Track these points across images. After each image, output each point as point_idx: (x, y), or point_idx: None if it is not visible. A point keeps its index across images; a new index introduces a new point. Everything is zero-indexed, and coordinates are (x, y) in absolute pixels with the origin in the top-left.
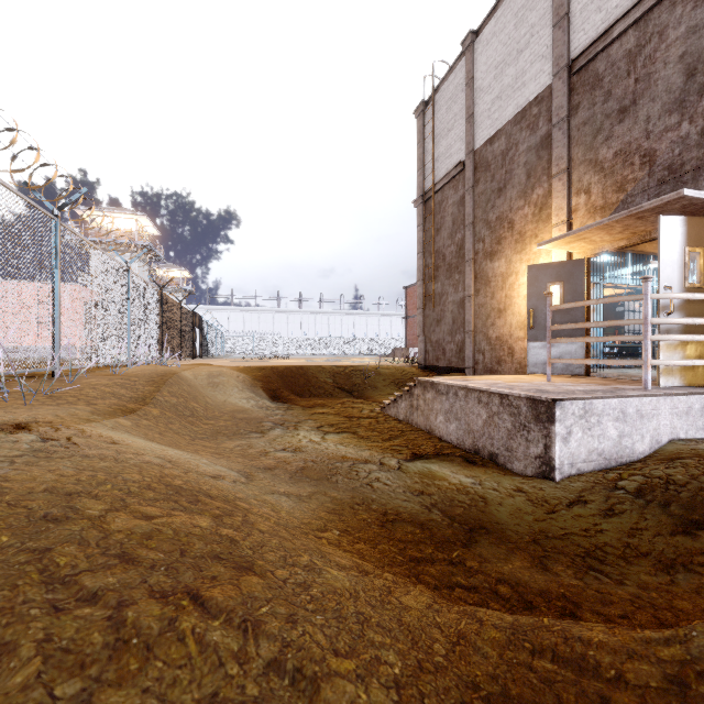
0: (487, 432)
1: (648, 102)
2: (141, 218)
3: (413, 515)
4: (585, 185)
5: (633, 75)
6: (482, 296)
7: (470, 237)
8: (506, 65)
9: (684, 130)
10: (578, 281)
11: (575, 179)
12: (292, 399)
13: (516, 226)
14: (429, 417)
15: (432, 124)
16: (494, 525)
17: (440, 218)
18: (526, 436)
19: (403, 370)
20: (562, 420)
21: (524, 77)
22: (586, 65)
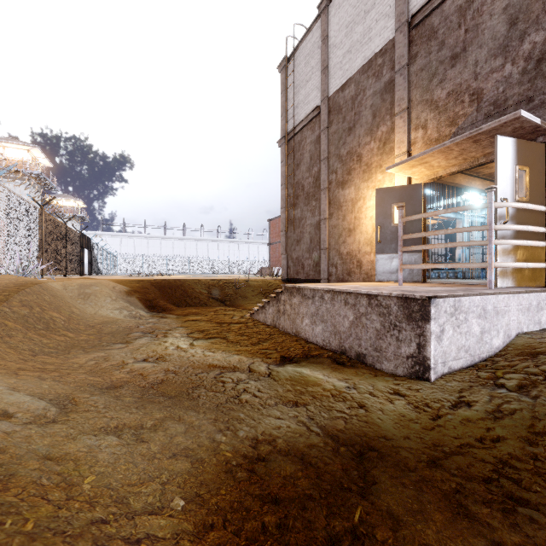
0: (354, 333)
1: (476, 49)
2: (33, 149)
3: (290, 440)
4: (422, 121)
5: (463, 26)
6: (335, 218)
7: (325, 169)
8: (355, 24)
9: (507, 70)
10: (416, 202)
11: (414, 117)
12: (167, 309)
13: (364, 158)
14: (295, 320)
15: (293, 76)
16: (383, 442)
17: (300, 155)
18: (397, 335)
19: (269, 282)
20: (436, 318)
21: (370, 33)
22: (423, 20)
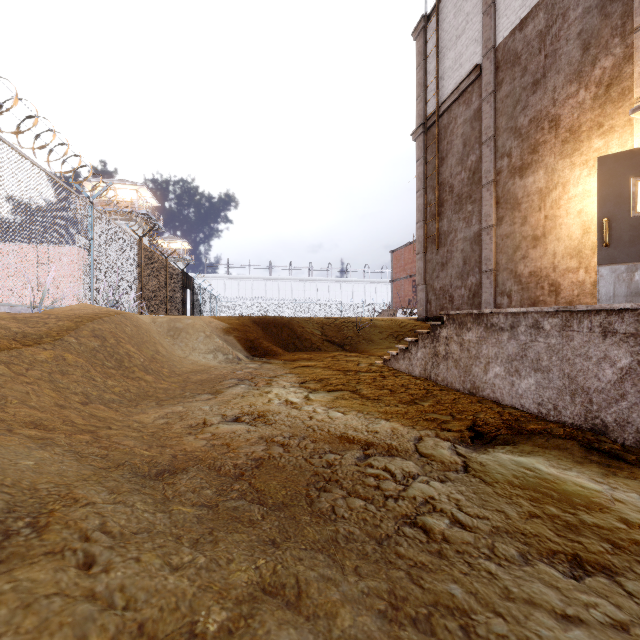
0: (636, 393)
1: None
2: (140, 188)
3: None
4: None
5: None
6: (507, 224)
7: (489, 154)
8: None
9: None
10: None
11: None
12: (272, 352)
13: (563, 121)
14: (471, 369)
15: (436, 36)
16: None
17: (446, 144)
18: None
19: (401, 321)
20: None
21: None
22: None
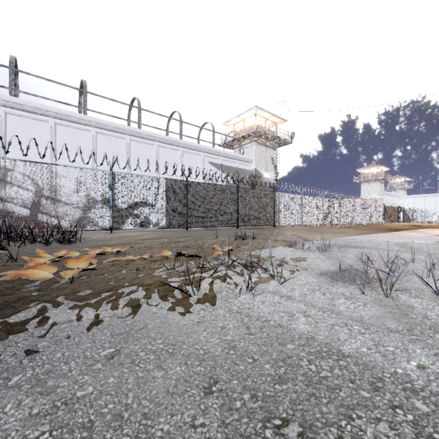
0: None
1: None
2: (380, 167)
3: None
4: None
5: None
6: None
7: None
8: None
9: None
10: None
11: None
12: None
13: None
14: None
15: None
16: None
17: None
18: None
19: None
20: None
21: None
22: None
